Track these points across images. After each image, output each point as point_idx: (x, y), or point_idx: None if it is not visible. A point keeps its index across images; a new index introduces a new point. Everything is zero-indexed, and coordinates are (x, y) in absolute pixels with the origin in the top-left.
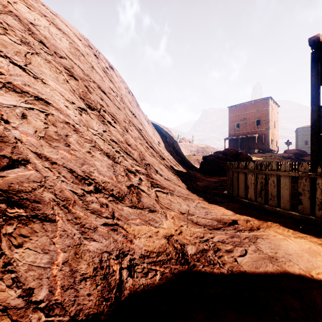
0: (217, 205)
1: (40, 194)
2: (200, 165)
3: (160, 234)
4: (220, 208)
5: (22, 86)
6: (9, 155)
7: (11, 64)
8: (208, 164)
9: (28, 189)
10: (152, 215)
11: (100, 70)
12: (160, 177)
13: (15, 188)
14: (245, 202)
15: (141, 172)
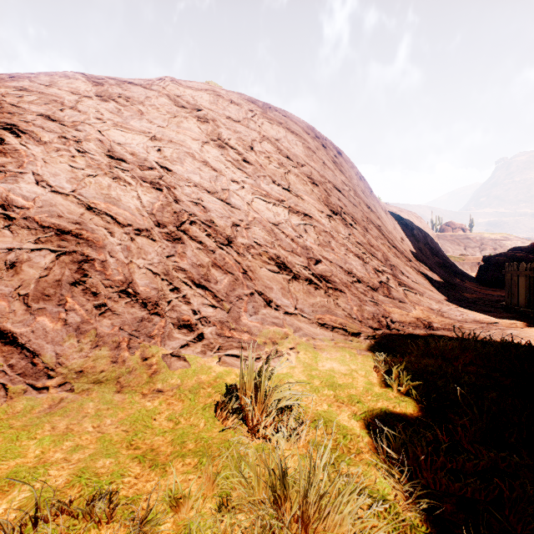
0: (482, 312)
1: (334, 279)
2: (477, 272)
3: (410, 316)
4: (484, 315)
5: (295, 207)
6: (313, 257)
7: (283, 189)
8: (492, 269)
9: (329, 276)
10: (402, 304)
11: (330, 162)
12: (407, 279)
13: (324, 274)
14: (524, 311)
15: (387, 272)
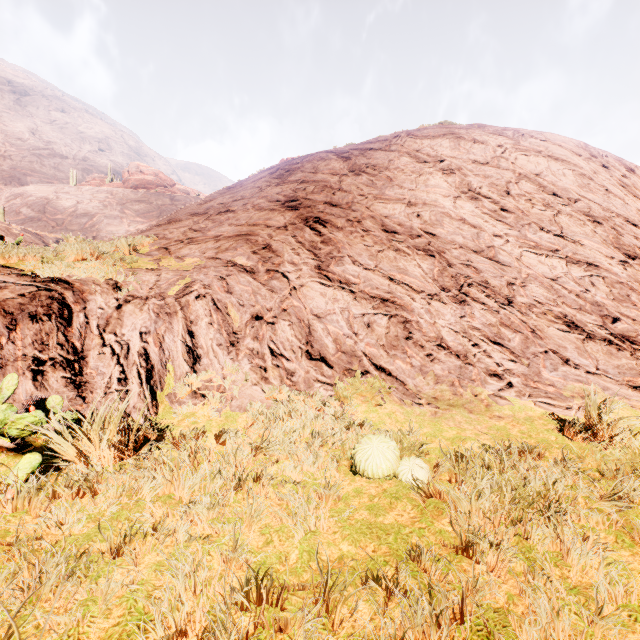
0: None
1: None
2: None
3: None
4: None
5: (573, 256)
6: (608, 314)
7: (554, 236)
8: None
9: (633, 336)
10: None
11: (616, 187)
12: None
13: (626, 334)
14: None
15: None
